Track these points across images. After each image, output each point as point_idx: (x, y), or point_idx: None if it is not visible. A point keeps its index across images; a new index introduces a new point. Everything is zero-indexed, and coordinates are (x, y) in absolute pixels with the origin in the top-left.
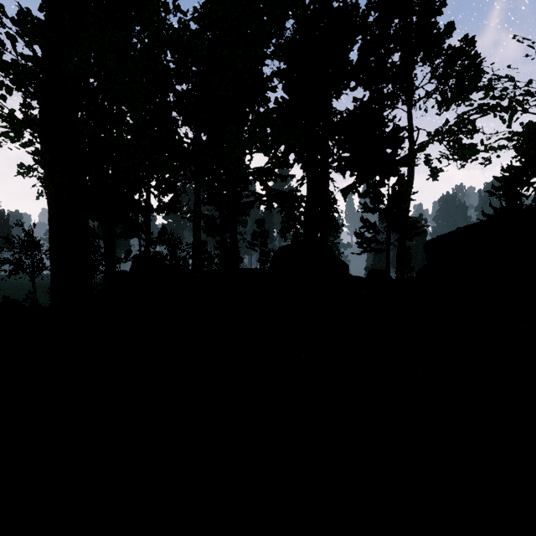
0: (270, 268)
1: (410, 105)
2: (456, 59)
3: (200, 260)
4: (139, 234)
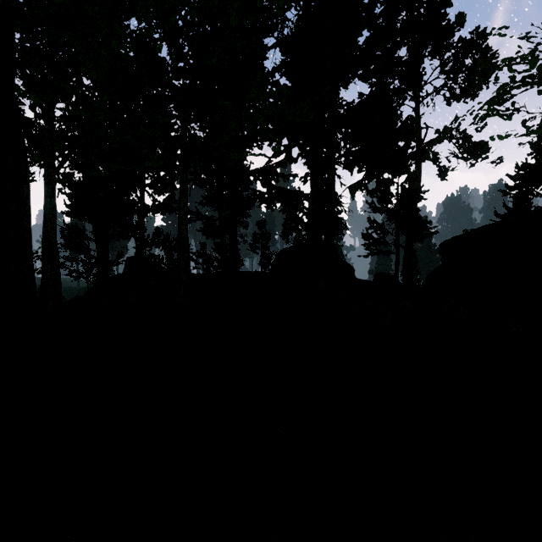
0: (272, 271)
1: (418, 102)
2: (466, 51)
3: (187, 263)
4: (132, 235)
